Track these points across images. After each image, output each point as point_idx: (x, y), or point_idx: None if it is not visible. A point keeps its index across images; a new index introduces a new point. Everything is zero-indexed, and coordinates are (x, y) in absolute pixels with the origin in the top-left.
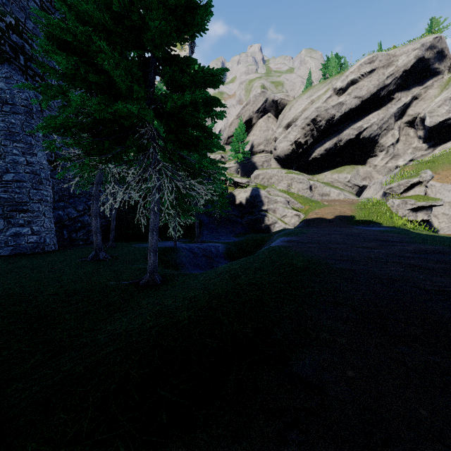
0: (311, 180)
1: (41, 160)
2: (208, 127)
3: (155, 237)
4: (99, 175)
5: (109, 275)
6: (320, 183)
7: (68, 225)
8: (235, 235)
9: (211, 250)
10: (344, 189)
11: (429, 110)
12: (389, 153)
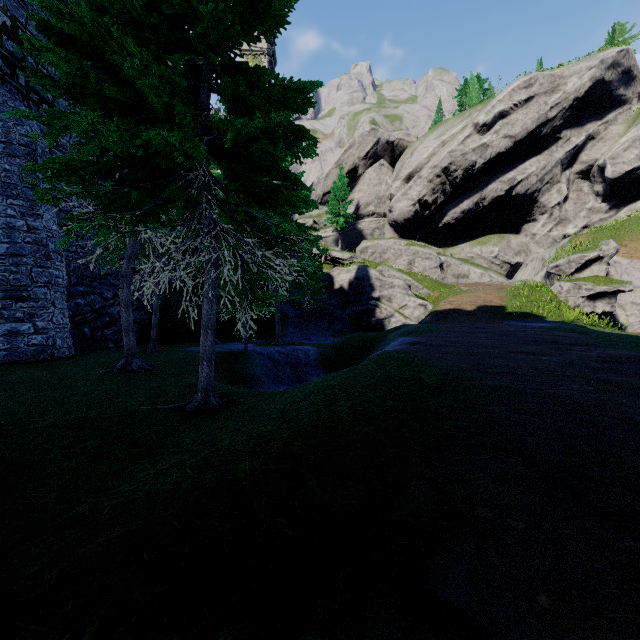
0: (442, 254)
1: (50, 224)
2: (292, 173)
3: (210, 338)
4: (131, 246)
5: (142, 394)
6: (456, 259)
7: (91, 319)
8: (332, 333)
9: (298, 356)
10: (489, 269)
11: (611, 155)
12: (553, 217)
